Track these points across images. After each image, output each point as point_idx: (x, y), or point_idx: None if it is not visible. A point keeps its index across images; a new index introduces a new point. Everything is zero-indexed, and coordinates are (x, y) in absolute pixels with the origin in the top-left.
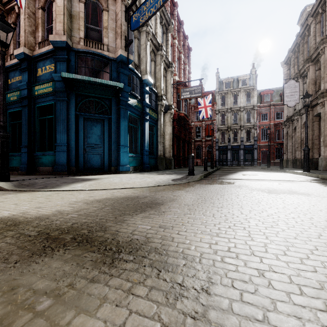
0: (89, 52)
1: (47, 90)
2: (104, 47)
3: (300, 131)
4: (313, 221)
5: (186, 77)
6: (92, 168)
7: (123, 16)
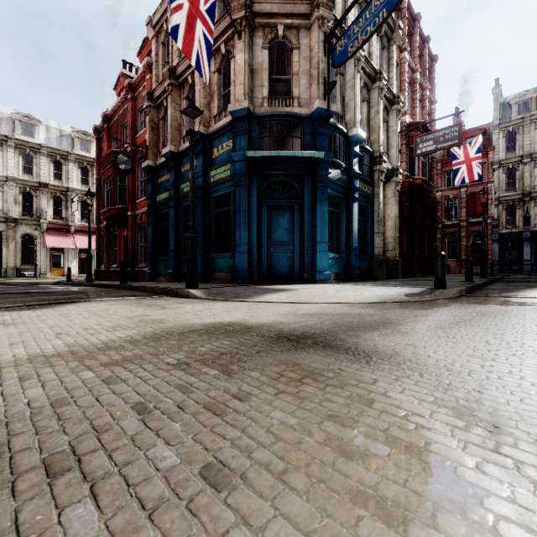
0: (275, 114)
1: (224, 175)
2: (295, 102)
3: None
4: None
5: (425, 113)
6: (278, 275)
7: (321, 49)
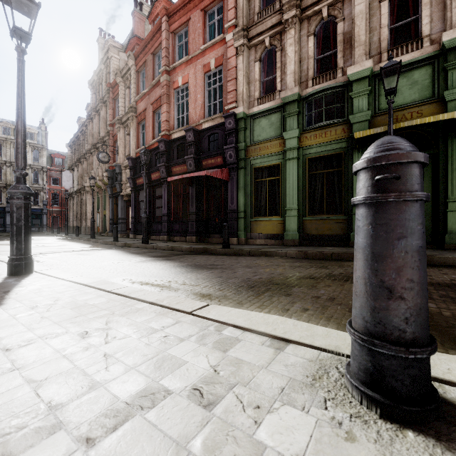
0: None
1: None
2: None
3: (76, 206)
4: (32, 242)
5: None
6: None
7: None
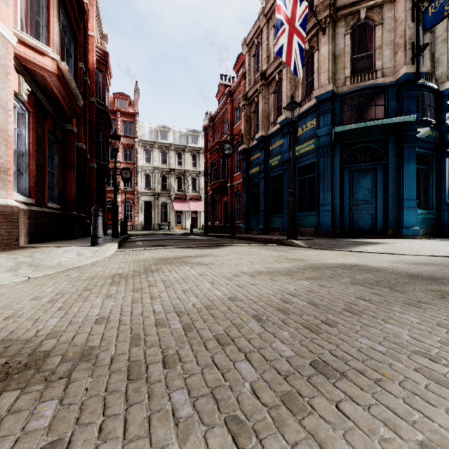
0: (357, 89)
1: (308, 148)
2: (378, 74)
3: None
4: None
5: None
6: (360, 230)
7: (408, 17)
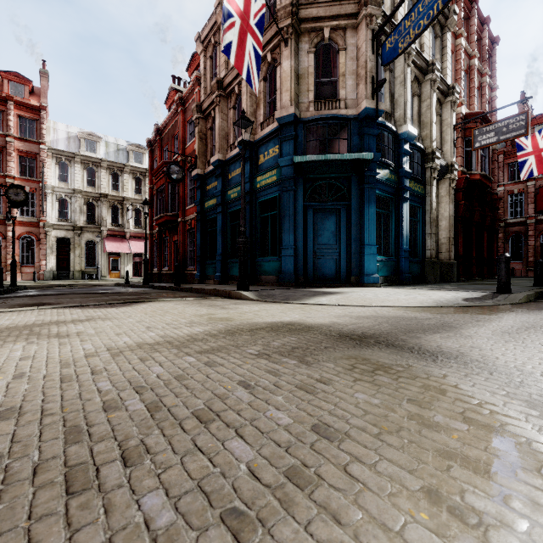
0: (321, 118)
1: (270, 180)
2: (341, 104)
3: None
4: None
5: (484, 101)
6: (324, 278)
7: (369, 48)
